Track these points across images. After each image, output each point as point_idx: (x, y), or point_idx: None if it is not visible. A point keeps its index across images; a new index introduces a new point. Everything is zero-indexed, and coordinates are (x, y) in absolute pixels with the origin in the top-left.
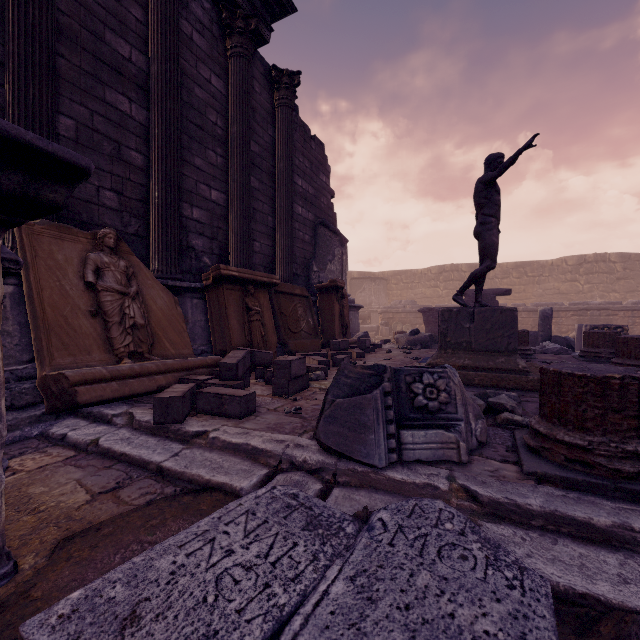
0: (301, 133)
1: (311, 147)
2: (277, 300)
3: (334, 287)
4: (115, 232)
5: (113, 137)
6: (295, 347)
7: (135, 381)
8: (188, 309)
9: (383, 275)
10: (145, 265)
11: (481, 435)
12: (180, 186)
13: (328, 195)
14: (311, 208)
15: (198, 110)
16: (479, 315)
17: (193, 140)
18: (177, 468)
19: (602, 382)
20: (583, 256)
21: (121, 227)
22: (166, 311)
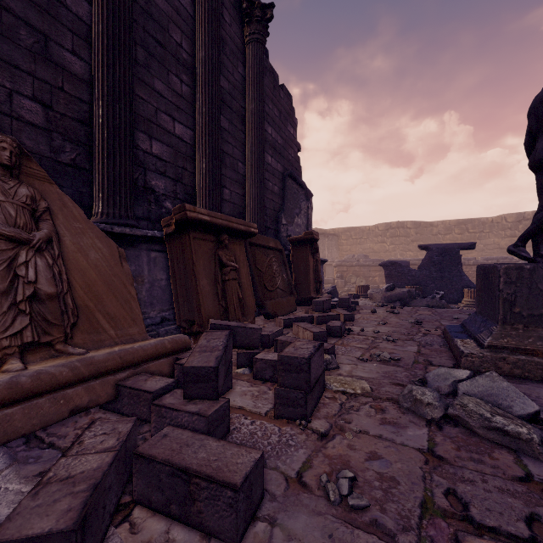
0: (270, 79)
1: (280, 96)
2: (251, 254)
3: (310, 240)
4: (15, 142)
5: (36, 26)
6: (272, 308)
7: (18, 410)
8: (143, 265)
9: (334, 232)
10: (86, 207)
11: None
12: (135, 111)
13: (295, 148)
14: (280, 159)
15: (159, 23)
16: None
17: (152, 58)
18: None
19: None
20: (522, 214)
21: (49, 152)
22: (104, 269)
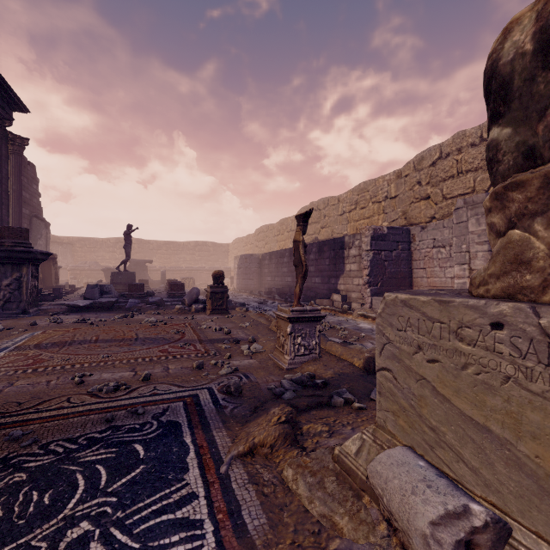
0: (22, 162)
1: (28, 169)
2: None
3: (52, 258)
4: None
5: None
6: None
7: None
8: None
9: (68, 240)
10: None
11: (118, 297)
12: None
13: (38, 197)
14: (28, 207)
15: None
16: (124, 274)
17: None
18: (46, 308)
19: (135, 285)
20: (197, 242)
21: None
22: None
